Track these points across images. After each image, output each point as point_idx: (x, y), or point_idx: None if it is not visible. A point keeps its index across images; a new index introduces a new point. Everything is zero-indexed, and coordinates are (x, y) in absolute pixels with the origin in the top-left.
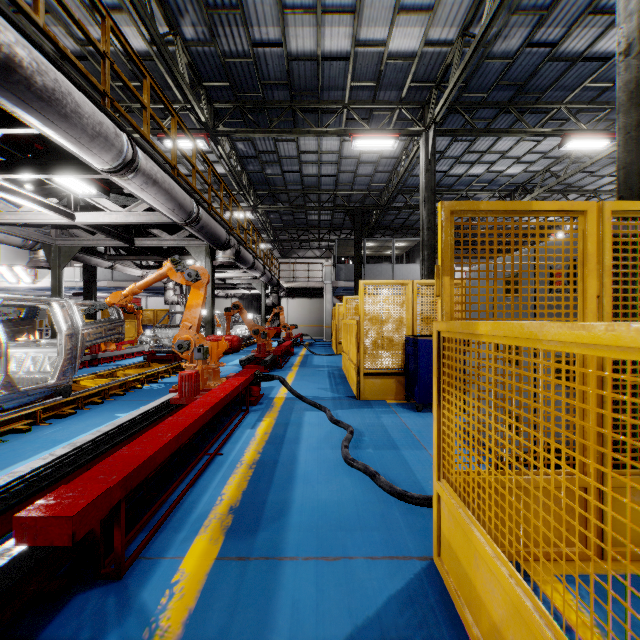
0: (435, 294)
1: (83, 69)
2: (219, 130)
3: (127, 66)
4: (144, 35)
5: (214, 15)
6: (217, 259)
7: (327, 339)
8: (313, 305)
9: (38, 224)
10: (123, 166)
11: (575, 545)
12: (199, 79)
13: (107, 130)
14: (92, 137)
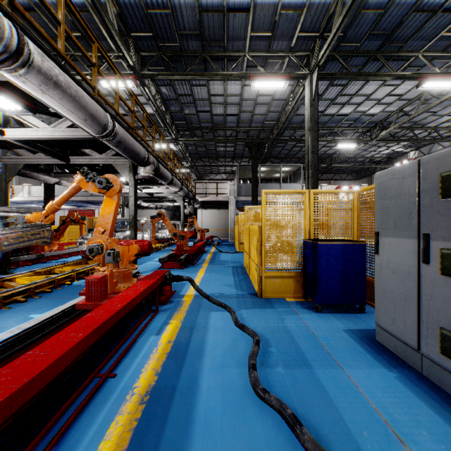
0: None
1: None
2: (145, 73)
3: (68, 18)
4: None
5: None
6: (138, 174)
7: (231, 240)
8: (221, 214)
9: None
10: (9, 56)
11: None
12: (127, 29)
13: None
14: None
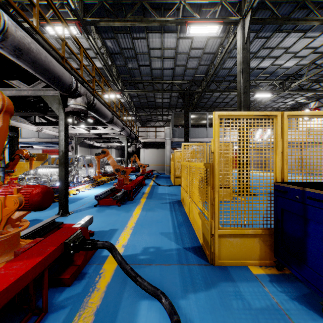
0: None
1: None
2: (88, 20)
3: None
4: None
5: None
6: (68, 106)
7: (167, 173)
8: (159, 153)
9: None
10: None
11: None
12: None
13: None
14: None
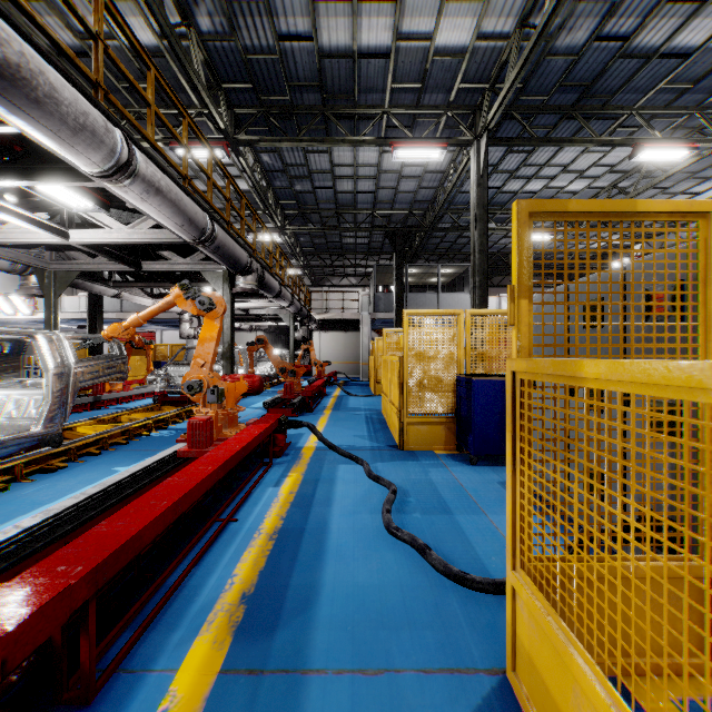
0: (508, 323)
1: (69, 52)
2: (241, 139)
3: (134, 64)
4: (153, 27)
5: (234, 3)
6: (237, 286)
7: (364, 378)
8: (348, 339)
9: (29, 245)
10: (117, 169)
11: (693, 654)
12: (217, 79)
13: (94, 123)
14: (75, 130)
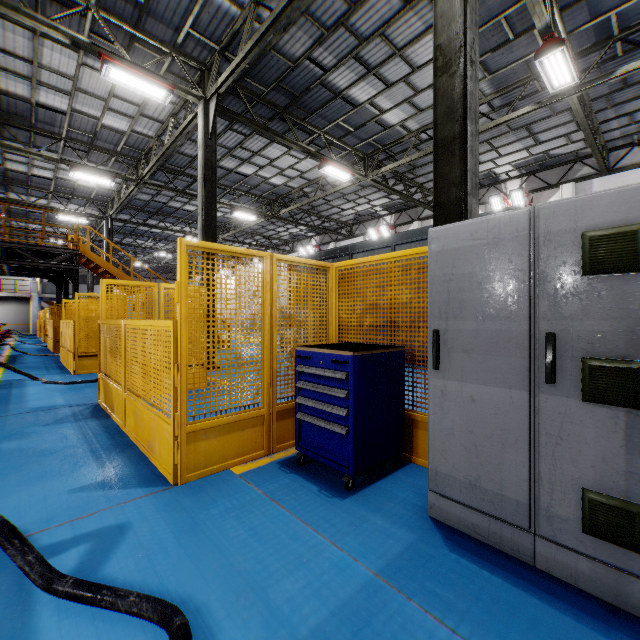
0: (49, 317)
1: None
2: None
3: None
4: None
5: None
6: None
7: (35, 333)
8: (21, 309)
9: None
10: None
11: None
12: None
13: None
14: None
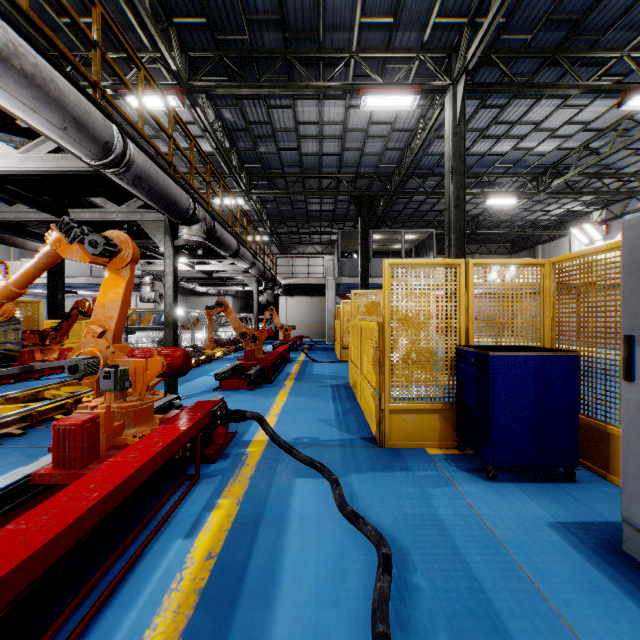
0: None
1: None
2: (196, 85)
3: None
4: None
5: None
6: (180, 237)
7: (329, 341)
8: (314, 304)
9: None
10: None
11: None
12: (167, 13)
13: None
14: None
